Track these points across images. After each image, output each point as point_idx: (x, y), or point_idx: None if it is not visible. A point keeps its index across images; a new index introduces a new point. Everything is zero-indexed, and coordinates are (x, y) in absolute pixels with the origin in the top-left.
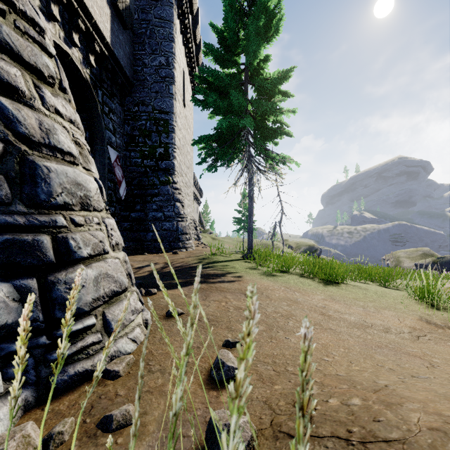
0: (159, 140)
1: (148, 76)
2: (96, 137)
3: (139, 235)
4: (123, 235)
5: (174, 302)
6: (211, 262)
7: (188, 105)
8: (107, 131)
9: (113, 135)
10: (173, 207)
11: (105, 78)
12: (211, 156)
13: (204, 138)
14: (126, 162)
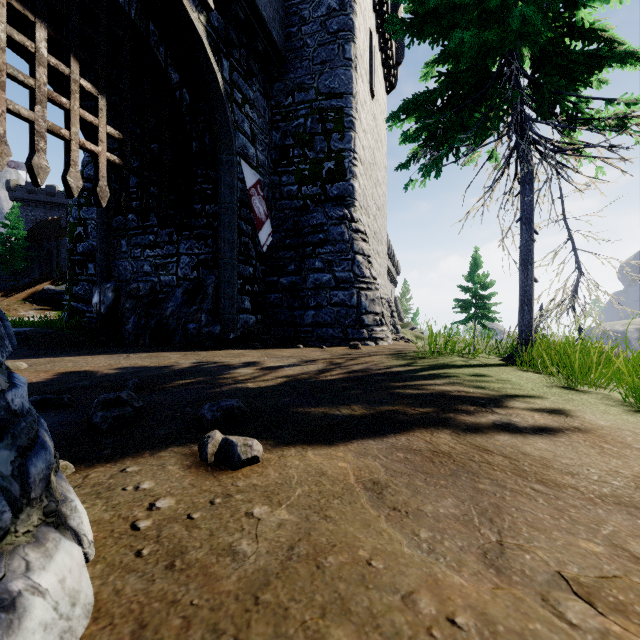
0: (327, 147)
1: (309, 39)
2: (219, 140)
3: (293, 315)
4: (267, 316)
5: (308, 551)
6: (438, 366)
7: (378, 101)
8: (240, 135)
9: (251, 144)
10: (351, 264)
11: (233, 36)
12: (428, 146)
13: (416, 97)
14: (274, 194)
